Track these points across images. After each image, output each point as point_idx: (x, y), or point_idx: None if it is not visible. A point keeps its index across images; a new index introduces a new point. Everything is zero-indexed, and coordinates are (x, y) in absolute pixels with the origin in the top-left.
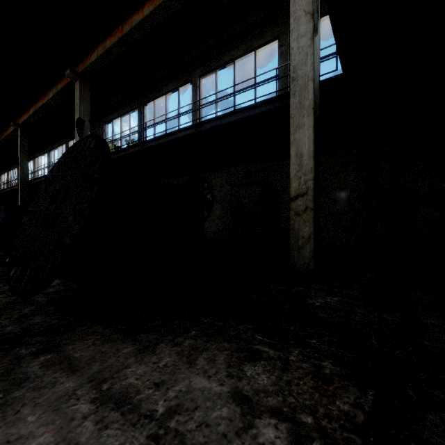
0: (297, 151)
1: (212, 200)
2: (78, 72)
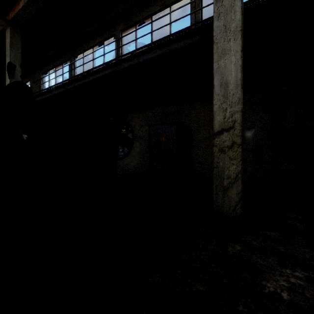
0: (221, 80)
1: (132, 138)
2: (9, 20)
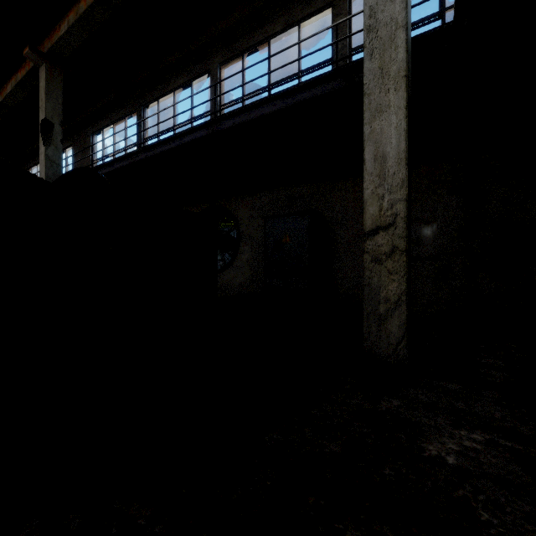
0: (376, 151)
1: (238, 239)
2: (43, 52)
